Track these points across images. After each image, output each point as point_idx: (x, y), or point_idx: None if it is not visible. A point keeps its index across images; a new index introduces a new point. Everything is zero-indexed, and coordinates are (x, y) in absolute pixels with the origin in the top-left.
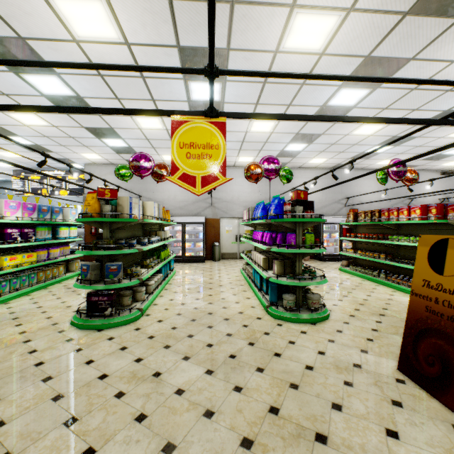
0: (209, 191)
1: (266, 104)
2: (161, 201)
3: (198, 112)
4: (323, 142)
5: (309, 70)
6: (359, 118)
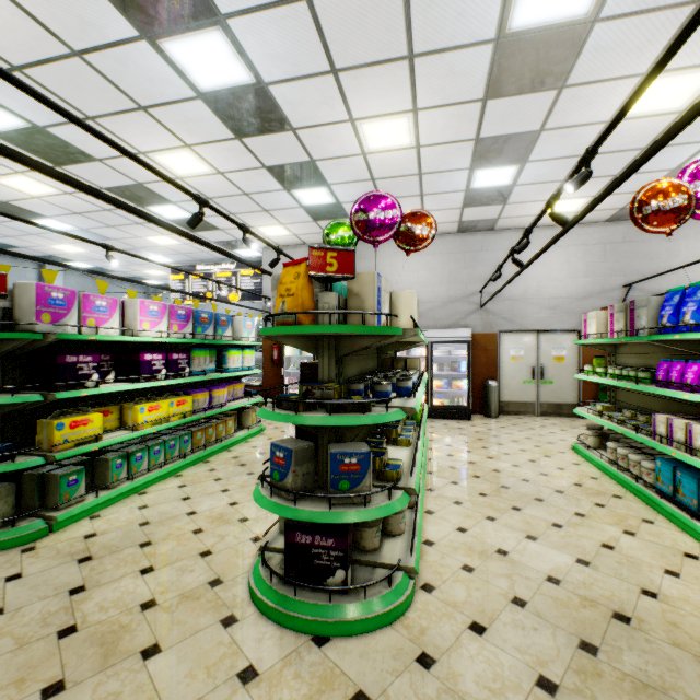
0: (495, 274)
1: None
2: None
3: None
4: None
5: None
6: None
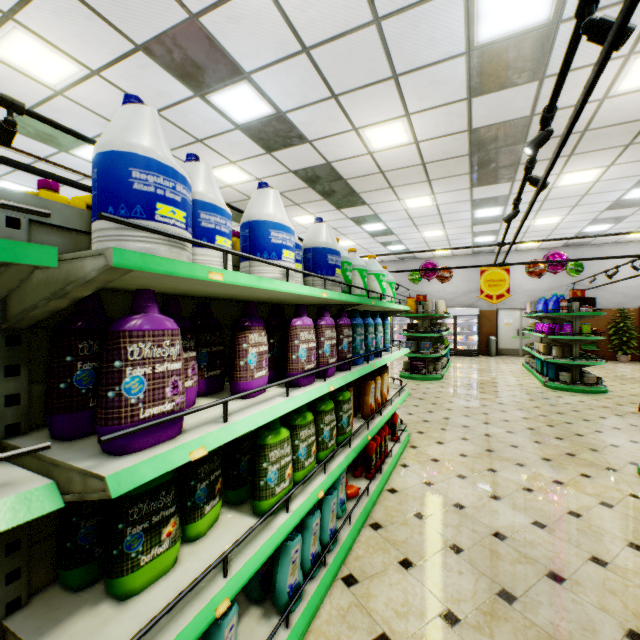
0: None
1: (548, 209)
2: (429, 293)
3: (494, 265)
4: (636, 220)
5: (587, 189)
6: (595, 258)
